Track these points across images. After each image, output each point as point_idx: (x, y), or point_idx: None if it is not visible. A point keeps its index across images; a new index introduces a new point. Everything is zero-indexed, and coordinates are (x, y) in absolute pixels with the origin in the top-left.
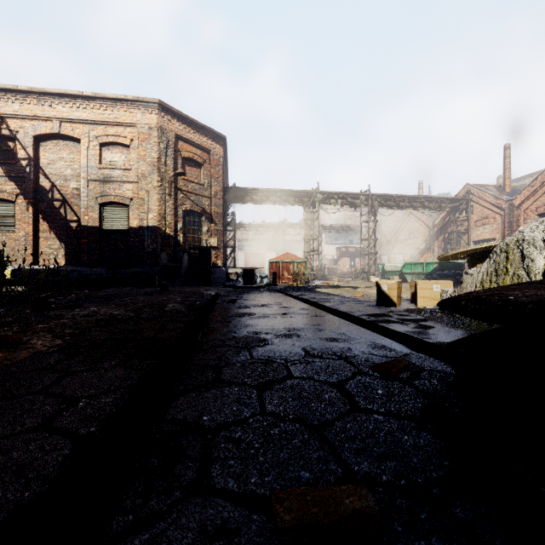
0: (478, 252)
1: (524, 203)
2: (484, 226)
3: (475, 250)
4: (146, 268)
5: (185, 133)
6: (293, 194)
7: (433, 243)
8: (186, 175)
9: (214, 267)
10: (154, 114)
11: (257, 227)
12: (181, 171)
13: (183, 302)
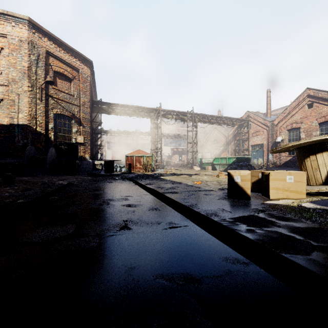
0: (311, 144)
1: (279, 123)
2: (257, 136)
3: (312, 142)
4: (14, 160)
5: (55, 51)
6: (143, 110)
7: (228, 146)
8: (57, 86)
9: (77, 159)
10: (24, 29)
11: (119, 133)
12: (50, 80)
13: (3, 200)
